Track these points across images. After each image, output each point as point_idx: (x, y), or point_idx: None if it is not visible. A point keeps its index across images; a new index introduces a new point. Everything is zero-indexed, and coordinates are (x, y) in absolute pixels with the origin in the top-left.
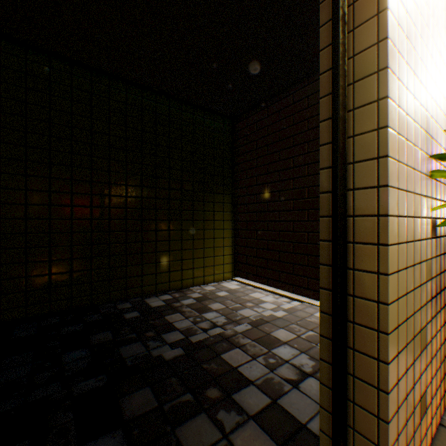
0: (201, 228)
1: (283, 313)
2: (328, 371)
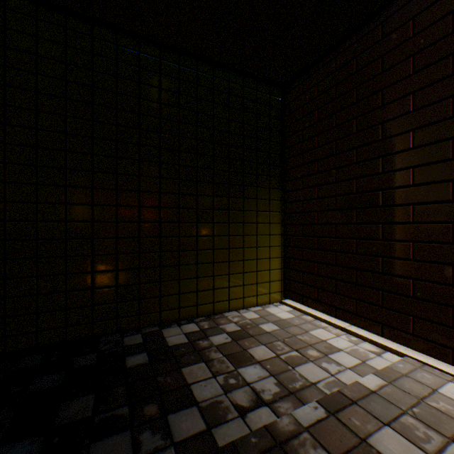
0: (239, 234)
1: (377, 380)
2: None
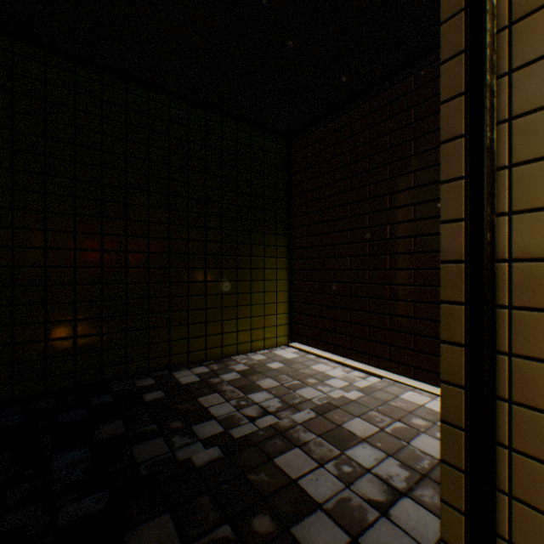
0: (247, 279)
1: (358, 394)
2: (458, 524)
